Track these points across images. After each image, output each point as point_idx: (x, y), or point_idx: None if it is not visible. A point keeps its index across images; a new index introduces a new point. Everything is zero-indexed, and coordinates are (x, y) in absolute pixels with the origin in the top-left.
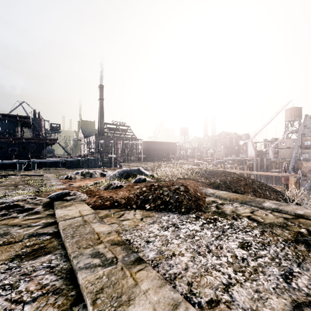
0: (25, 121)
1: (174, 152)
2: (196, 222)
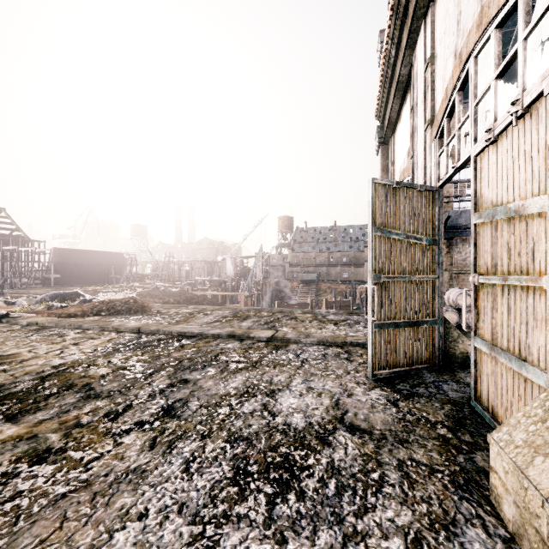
0: None
1: (120, 270)
2: (141, 316)
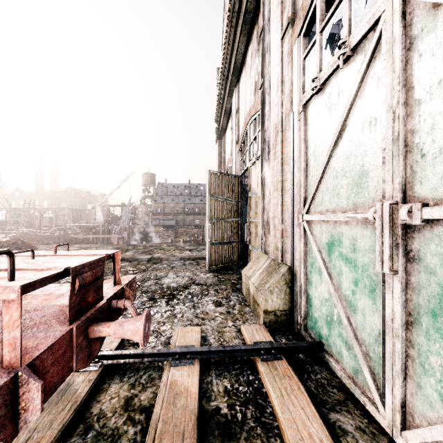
0: None
1: None
2: None
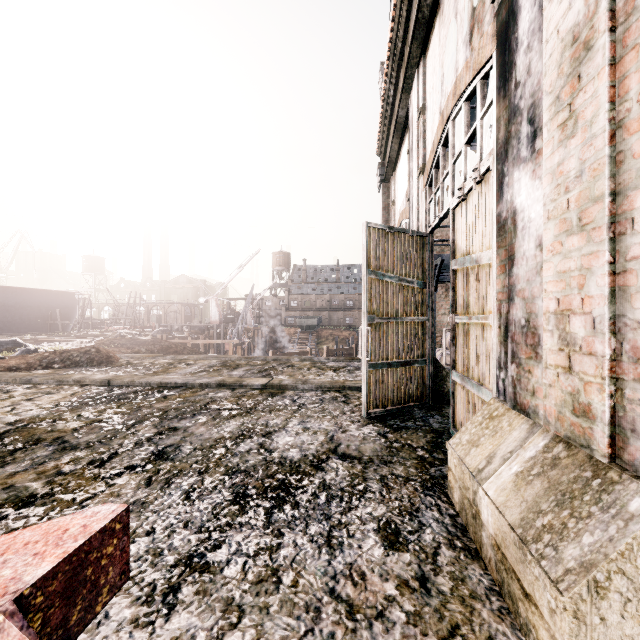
0: None
1: (68, 314)
2: (107, 367)
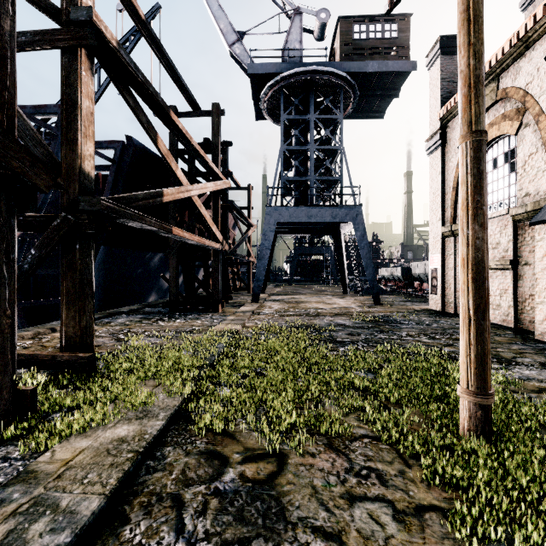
0: (378, 245)
1: None
2: None
